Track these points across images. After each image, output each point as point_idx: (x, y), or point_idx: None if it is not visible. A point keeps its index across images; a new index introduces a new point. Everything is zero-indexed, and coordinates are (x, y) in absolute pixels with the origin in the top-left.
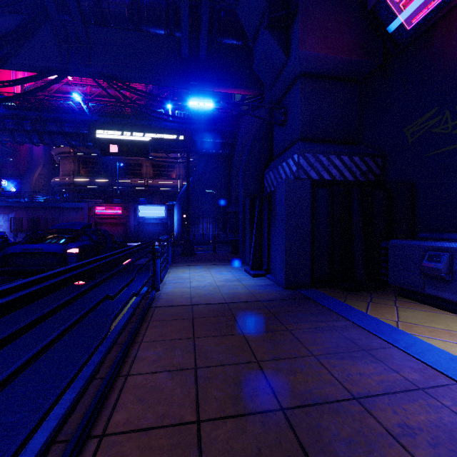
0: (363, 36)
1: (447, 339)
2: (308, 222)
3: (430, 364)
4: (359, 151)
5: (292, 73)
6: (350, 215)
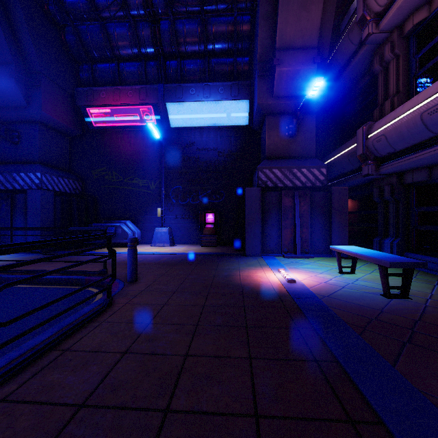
0: (74, 116)
1: (118, 251)
2: (53, 215)
3: (118, 253)
4: (72, 177)
5: (31, 117)
6: (71, 212)
